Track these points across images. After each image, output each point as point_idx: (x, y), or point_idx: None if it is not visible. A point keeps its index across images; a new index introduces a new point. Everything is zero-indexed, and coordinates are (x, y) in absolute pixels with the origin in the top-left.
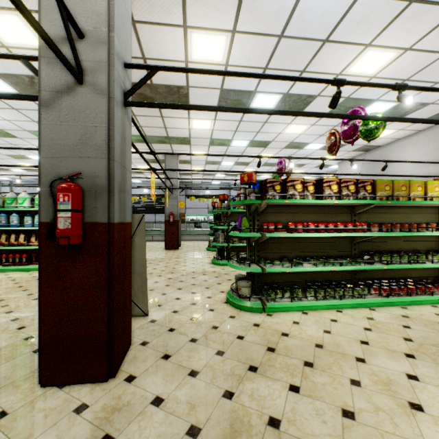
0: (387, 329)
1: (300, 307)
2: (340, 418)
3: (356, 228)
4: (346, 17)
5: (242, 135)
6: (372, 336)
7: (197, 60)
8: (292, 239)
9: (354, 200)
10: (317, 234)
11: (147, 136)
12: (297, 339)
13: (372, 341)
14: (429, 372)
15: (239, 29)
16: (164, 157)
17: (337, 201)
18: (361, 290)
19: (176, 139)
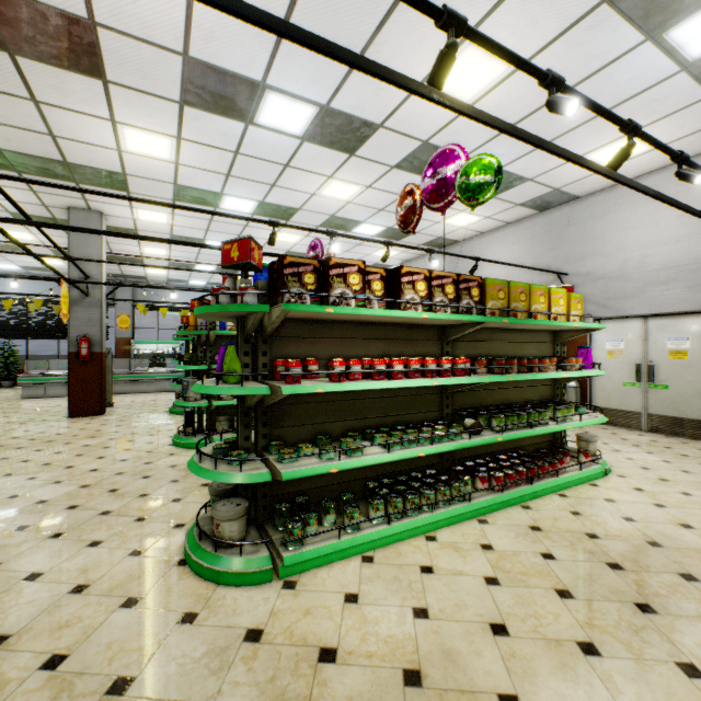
0: (524, 572)
1: (358, 546)
2: None
3: (457, 367)
4: None
5: (242, 187)
6: (506, 602)
7: None
8: (339, 394)
9: (454, 314)
10: (391, 382)
11: (5, 150)
12: (359, 665)
13: (512, 621)
14: (644, 699)
15: None
16: (67, 214)
17: (426, 314)
18: (464, 486)
19: (90, 173)
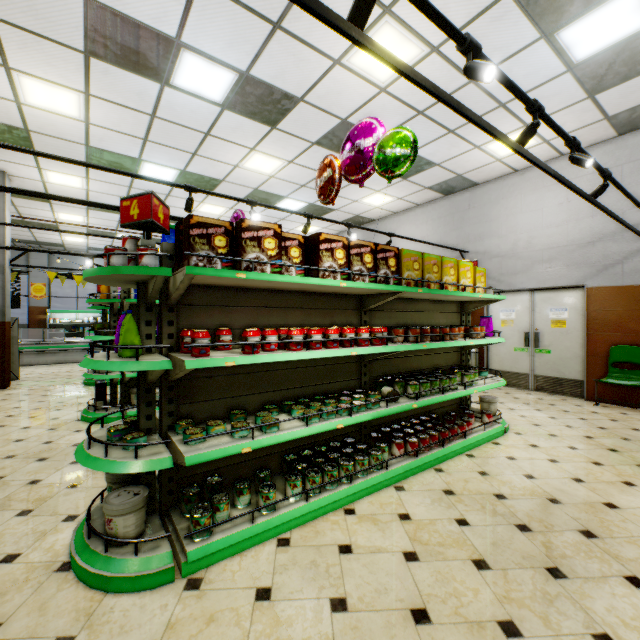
0: (441, 542)
1: (274, 528)
2: None
3: (375, 337)
4: None
5: (162, 153)
6: (426, 580)
7: None
8: (256, 365)
9: (373, 283)
10: (308, 353)
11: None
12: None
13: (433, 603)
14: None
15: None
16: None
17: (345, 282)
18: (381, 454)
19: None
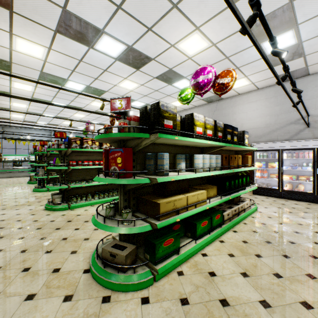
0: None
1: (91, 203)
2: (93, 231)
3: None
4: (113, 65)
5: (60, 100)
6: None
7: (20, 51)
8: (88, 170)
9: None
10: (99, 166)
11: None
12: (84, 215)
13: None
14: None
15: (53, 48)
16: None
17: None
18: None
19: None
